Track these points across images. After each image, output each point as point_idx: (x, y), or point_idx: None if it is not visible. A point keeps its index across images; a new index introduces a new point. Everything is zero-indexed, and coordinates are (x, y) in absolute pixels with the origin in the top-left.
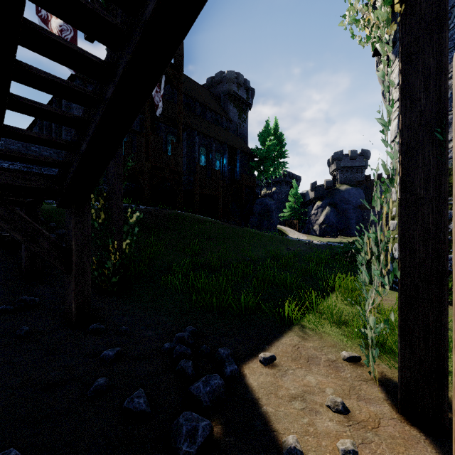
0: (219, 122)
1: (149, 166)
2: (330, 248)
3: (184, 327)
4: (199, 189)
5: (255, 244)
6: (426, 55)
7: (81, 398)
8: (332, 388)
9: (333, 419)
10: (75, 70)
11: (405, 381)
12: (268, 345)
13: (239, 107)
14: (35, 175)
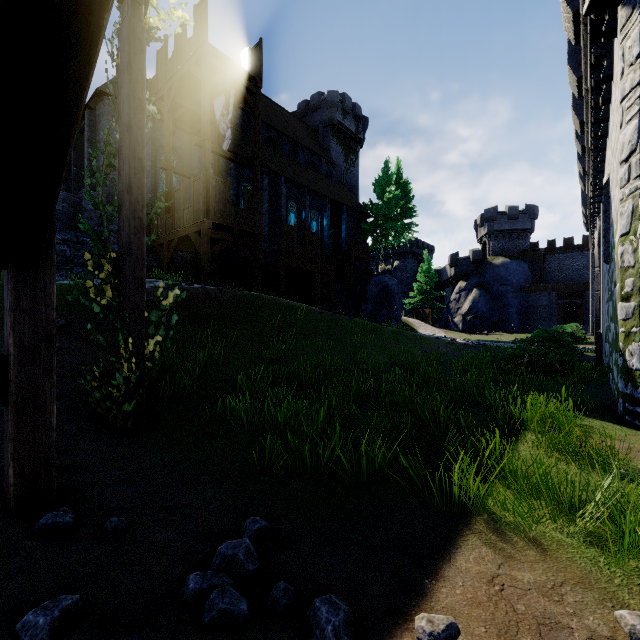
0: (316, 166)
1: (210, 225)
2: (487, 350)
3: (244, 515)
4: (286, 261)
5: (372, 343)
6: None
7: None
8: None
9: None
10: None
11: None
12: (429, 575)
13: (345, 144)
14: None
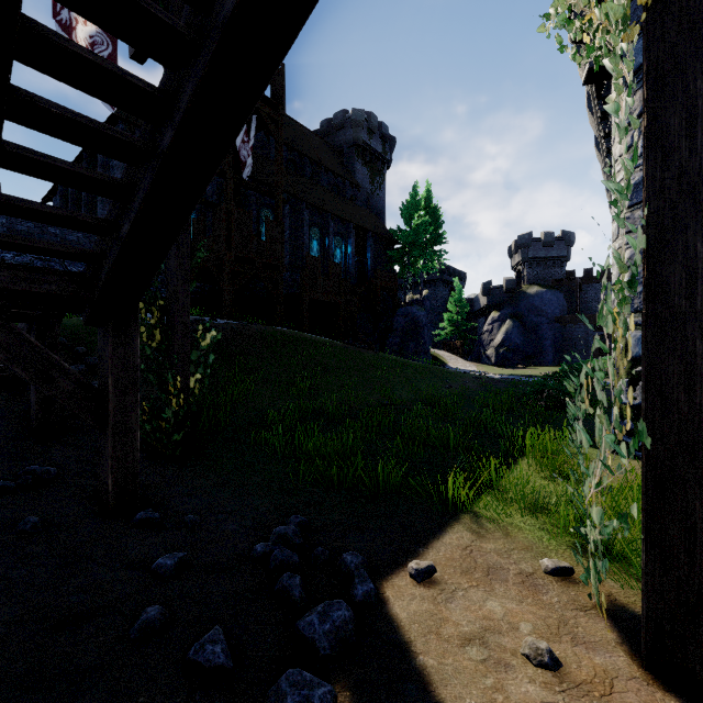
0: (340, 189)
1: (232, 258)
2: (514, 385)
3: (287, 516)
4: (309, 293)
5: (397, 378)
6: (691, 76)
7: (119, 642)
8: (530, 623)
9: (535, 680)
10: (110, 104)
11: (654, 616)
12: (422, 546)
13: (371, 166)
14: (47, 274)
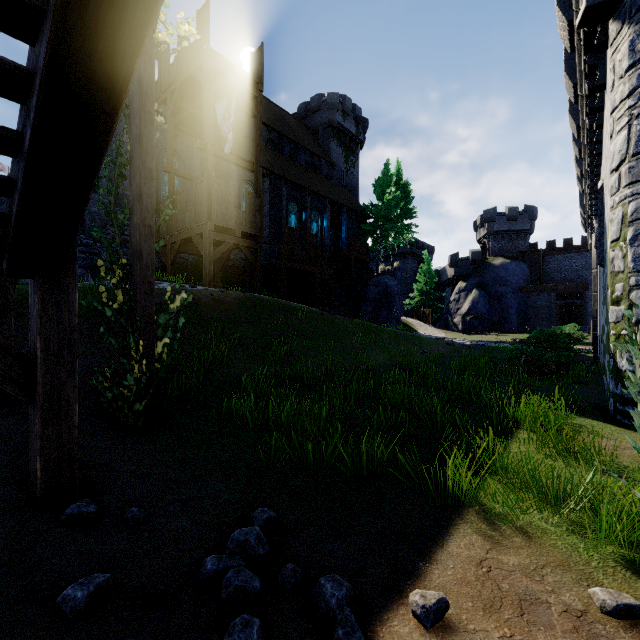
0: (316, 167)
1: (212, 227)
2: (486, 350)
3: (252, 507)
4: (287, 262)
5: (372, 344)
6: None
7: None
8: None
9: None
10: None
11: None
12: (423, 559)
13: (345, 146)
14: None
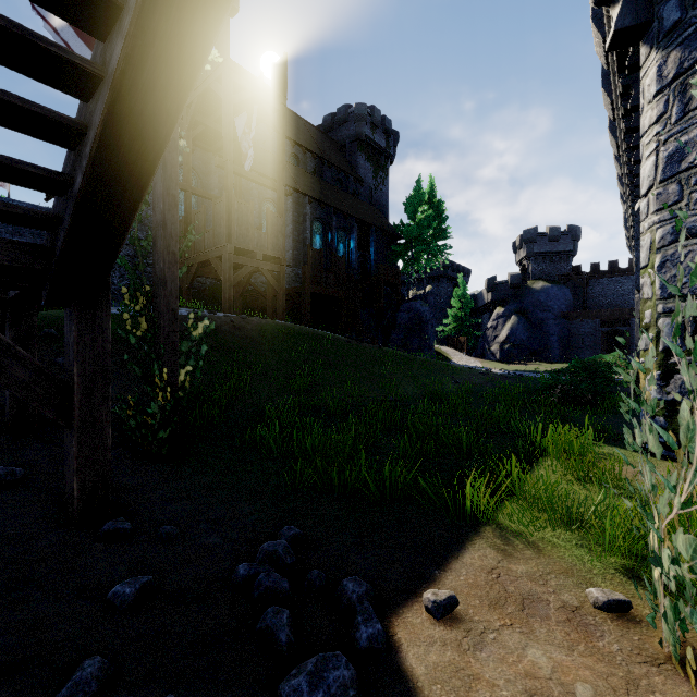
0: (343, 184)
1: (232, 250)
2: (522, 381)
3: (279, 526)
4: (311, 287)
5: (401, 373)
6: None
7: None
8: (588, 684)
9: None
10: (41, 5)
11: None
12: (438, 568)
13: (374, 161)
14: None
